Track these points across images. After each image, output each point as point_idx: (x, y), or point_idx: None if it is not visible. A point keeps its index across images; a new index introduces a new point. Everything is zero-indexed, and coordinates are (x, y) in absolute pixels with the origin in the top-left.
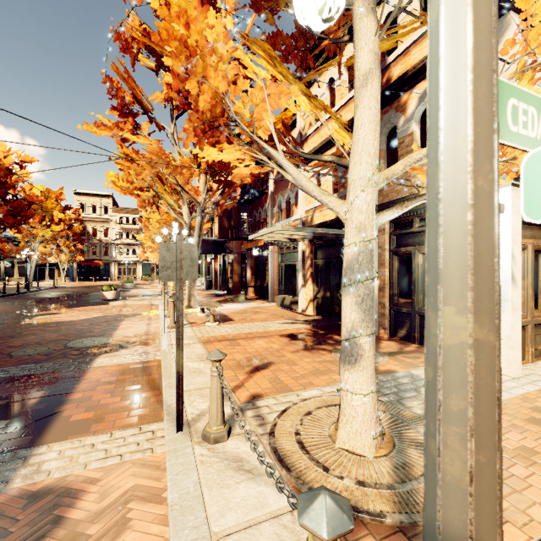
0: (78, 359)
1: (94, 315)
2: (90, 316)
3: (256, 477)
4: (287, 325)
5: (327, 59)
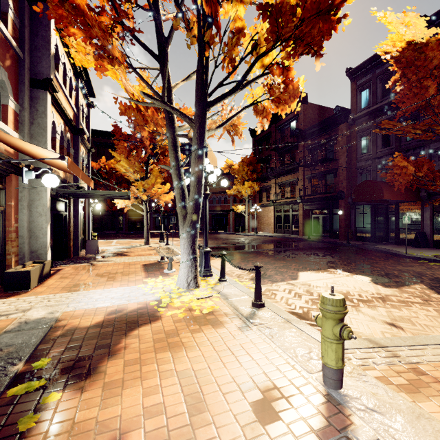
0: (215, 253)
1: (309, 279)
2: (307, 278)
3: (163, 244)
4: (112, 259)
5: (66, 44)
